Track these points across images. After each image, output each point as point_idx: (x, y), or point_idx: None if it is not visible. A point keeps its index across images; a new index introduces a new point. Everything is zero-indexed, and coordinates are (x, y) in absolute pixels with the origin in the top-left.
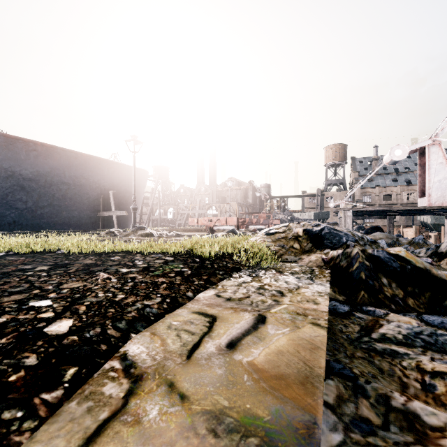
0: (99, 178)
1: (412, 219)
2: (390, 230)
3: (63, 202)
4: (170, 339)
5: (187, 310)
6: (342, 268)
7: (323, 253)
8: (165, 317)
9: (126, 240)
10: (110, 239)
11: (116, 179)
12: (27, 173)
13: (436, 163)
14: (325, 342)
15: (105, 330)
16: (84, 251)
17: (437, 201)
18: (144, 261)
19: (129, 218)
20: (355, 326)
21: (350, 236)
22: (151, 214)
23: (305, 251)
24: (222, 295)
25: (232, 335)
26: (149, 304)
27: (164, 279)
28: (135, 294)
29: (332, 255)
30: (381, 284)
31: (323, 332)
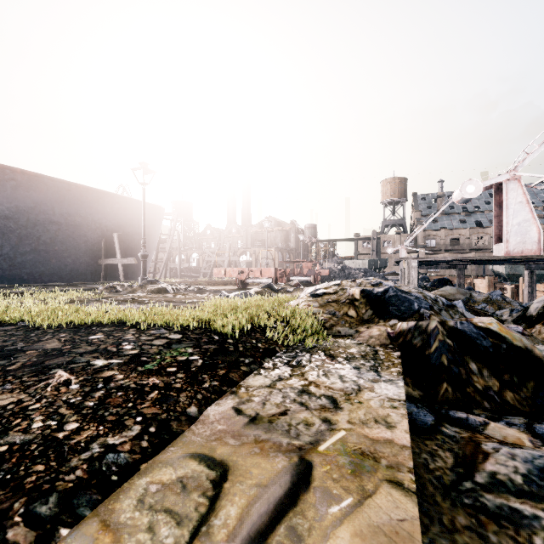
0: (100, 216)
1: (483, 268)
2: (461, 283)
3: (51, 247)
4: (132, 543)
5: (182, 450)
6: (415, 348)
7: (389, 325)
8: (139, 471)
9: (129, 299)
10: (108, 297)
11: (122, 218)
12: (2, 209)
13: (514, 202)
14: (420, 540)
15: (3, 532)
16: (56, 324)
17: (516, 248)
18: (137, 343)
19: (140, 267)
20: (446, 454)
21: (422, 300)
22: (168, 261)
23: (364, 321)
24: (244, 408)
25: (250, 524)
26: (115, 445)
27: (157, 380)
28: (98, 419)
29: (400, 329)
30: (469, 372)
31: (411, 508)
